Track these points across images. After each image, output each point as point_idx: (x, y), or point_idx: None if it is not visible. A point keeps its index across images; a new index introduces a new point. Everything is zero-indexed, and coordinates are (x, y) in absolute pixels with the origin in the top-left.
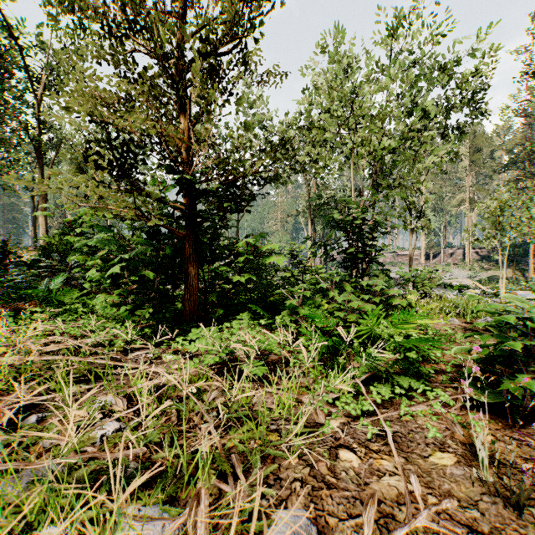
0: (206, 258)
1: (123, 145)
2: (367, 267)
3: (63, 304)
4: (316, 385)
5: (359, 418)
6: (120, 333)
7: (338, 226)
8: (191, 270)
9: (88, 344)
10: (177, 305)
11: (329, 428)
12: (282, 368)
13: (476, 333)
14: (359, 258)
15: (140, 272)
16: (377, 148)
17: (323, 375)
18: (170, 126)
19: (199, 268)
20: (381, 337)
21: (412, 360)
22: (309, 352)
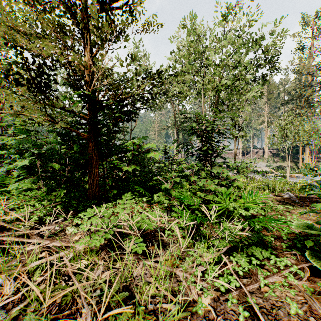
0: (104, 154)
1: (38, 68)
2: (214, 160)
3: (3, 186)
4: (187, 258)
5: (226, 291)
6: (20, 217)
7: (195, 133)
8: (93, 162)
9: (7, 220)
10: (86, 186)
11: (202, 306)
12: (158, 237)
13: (310, 211)
14: (209, 154)
15: (48, 163)
16: (218, 84)
17: (191, 244)
18: (75, 55)
19: (104, 161)
20: (228, 209)
21: (257, 230)
22: (181, 230)
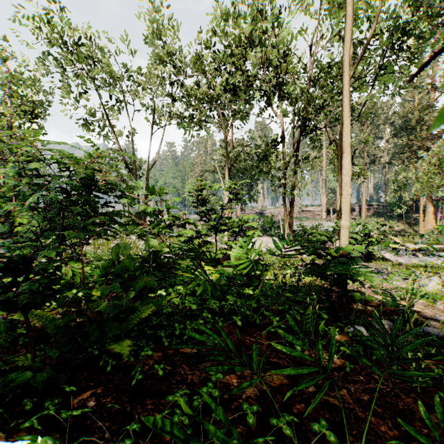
0: None
1: None
2: None
3: None
4: None
5: None
6: None
7: None
8: None
9: None
10: None
11: None
12: None
13: None
14: None
15: None
16: None
17: None
18: None
19: None
20: None
21: None
22: None
